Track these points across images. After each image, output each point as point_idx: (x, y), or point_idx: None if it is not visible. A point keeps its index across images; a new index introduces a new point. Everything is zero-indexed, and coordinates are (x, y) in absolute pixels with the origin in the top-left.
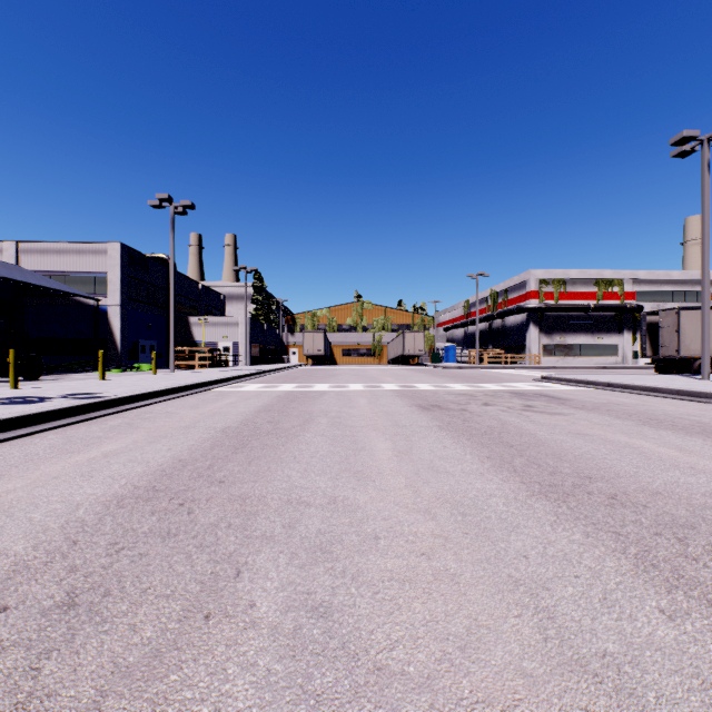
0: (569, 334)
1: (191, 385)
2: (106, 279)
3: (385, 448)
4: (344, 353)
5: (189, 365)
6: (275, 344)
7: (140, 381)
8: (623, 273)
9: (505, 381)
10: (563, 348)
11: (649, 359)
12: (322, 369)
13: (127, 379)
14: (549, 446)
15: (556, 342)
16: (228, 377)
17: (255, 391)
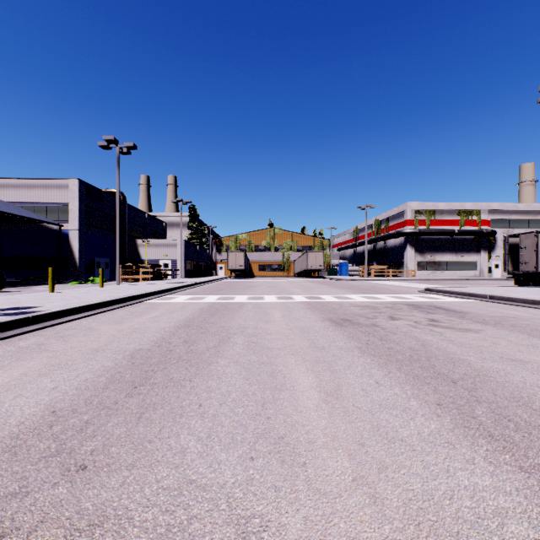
0: (437, 253)
1: (126, 298)
2: (67, 209)
3: (309, 386)
4: (260, 268)
5: (135, 278)
6: (206, 261)
7: (84, 293)
8: (480, 205)
9: (395, 292)
10: (433, 264)
11: (500, 273)
12: (242, 281)
13: (73, 292)
14: (497, 382)
15: (428, 259)
16: (162, 290)
17: (182, 302)
